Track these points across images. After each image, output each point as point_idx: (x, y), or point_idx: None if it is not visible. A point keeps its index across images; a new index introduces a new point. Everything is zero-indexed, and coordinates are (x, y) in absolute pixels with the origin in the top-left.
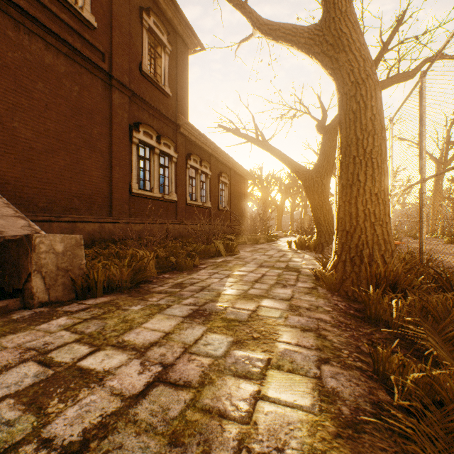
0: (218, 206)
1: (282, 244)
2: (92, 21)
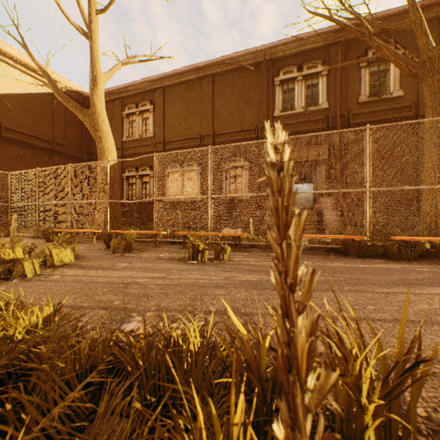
0: None
1: None
2: (399, 94)
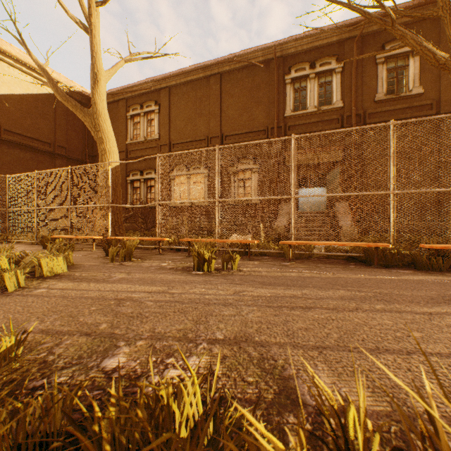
0: None
1: None
2: (418, 92)
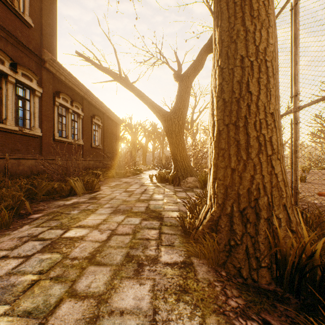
0: (92, 144)
1: (145, 177)
2: None
